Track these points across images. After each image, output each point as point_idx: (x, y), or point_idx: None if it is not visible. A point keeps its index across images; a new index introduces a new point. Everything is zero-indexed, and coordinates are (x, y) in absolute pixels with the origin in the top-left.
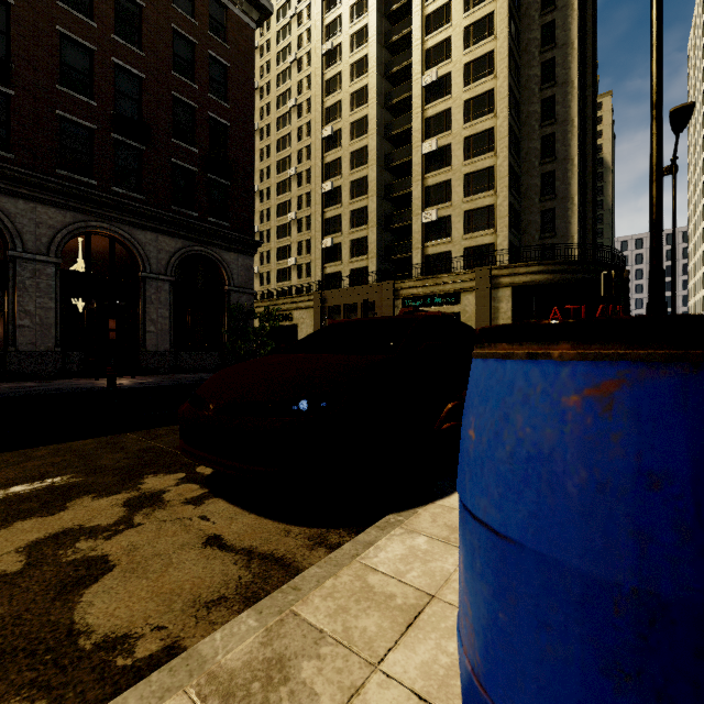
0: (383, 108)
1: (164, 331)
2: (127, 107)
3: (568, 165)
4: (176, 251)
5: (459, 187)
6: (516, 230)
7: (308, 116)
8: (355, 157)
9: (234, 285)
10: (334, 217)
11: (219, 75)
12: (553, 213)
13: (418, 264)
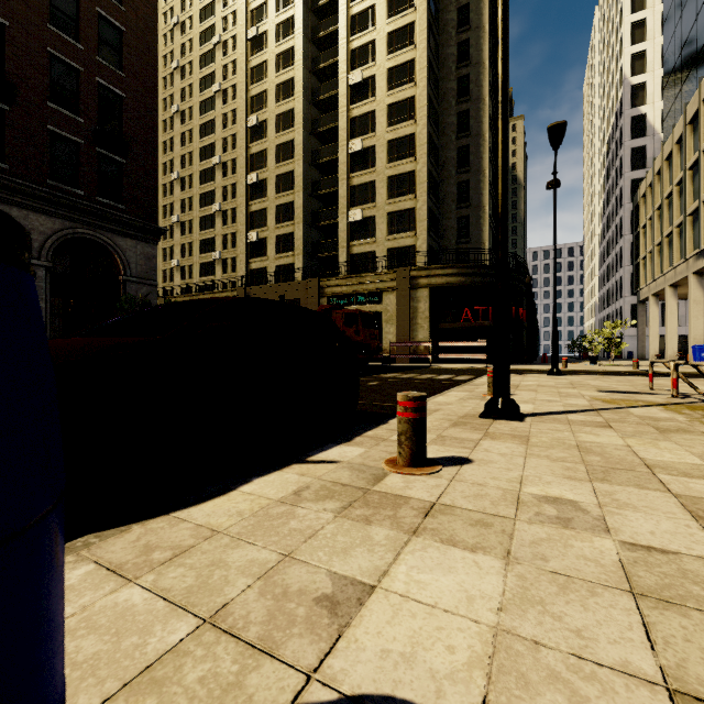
0: (310, 103)
1: None
2: None
3: (480, 176)
4: (54, 232)
5: (382, 189)
6: (435, 234)
7: (234, 103)
8: (282, 151)
9: (132, 275)
10: (260, 210)
11: (112, 38)
12: (468, 221)
13: (344, 263)
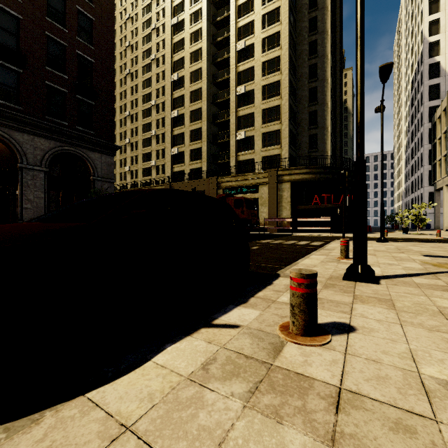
0: (211, 64)
1: (39, 208)
2: (6, 39)
3: (324, 107)
4: (50, 149)
5: (259, 117)
6: (294, 146)
7: (163, 66)
8: (193, 95)
9: (98, 176)
10: (180, 134)
11: (86, 25)
12: (316, 137)
13: (233, 166)
